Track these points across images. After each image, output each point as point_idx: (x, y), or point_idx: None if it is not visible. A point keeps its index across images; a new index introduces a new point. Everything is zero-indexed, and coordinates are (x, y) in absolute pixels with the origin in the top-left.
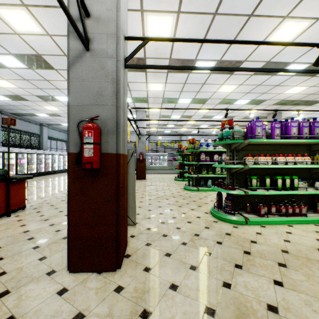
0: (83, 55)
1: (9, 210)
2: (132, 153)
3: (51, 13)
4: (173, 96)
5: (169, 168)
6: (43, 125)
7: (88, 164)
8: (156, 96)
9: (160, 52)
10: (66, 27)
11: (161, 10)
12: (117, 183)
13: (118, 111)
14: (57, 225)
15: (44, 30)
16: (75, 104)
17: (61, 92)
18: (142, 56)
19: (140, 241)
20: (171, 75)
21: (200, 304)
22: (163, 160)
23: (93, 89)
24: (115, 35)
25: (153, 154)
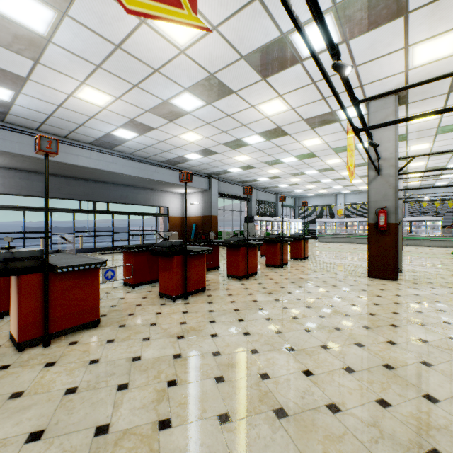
0: (376, 177)
1: (305, 256)
2: (399, 222)
3: (334, 135)
4: (446, 149)
5: (443, 239)
6: (278, 194)
7: (382, 228)
8: (419, 153)
9: (424, 127)
10: (340, 137)
11: (425, 110)
12: (395, 238)
13: (396, 202)
14: (340, 266)
15: (324, 142)
16: (372, 201)
17: (311, 168)
18: (403, 133)
19: (407, 277)
20: (441, 135)
21: (447, 292)
22: (432, 227)
23: (382, 193)
24: (394, 165)
25: (413, 219)
